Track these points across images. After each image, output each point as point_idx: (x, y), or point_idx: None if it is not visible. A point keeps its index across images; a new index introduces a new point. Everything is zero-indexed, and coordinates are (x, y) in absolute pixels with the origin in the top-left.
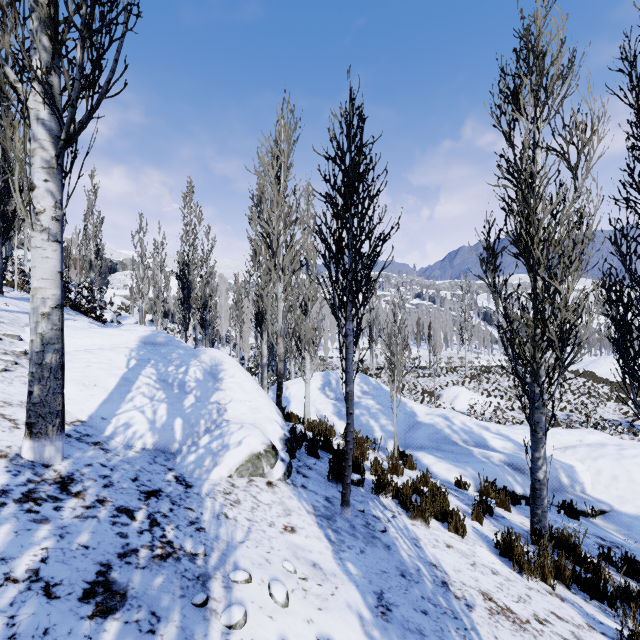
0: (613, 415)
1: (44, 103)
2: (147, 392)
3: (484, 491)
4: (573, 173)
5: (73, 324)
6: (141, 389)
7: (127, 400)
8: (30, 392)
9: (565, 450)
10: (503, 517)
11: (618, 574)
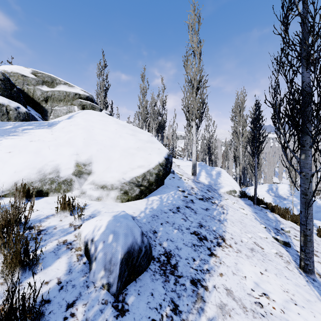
0: None
1: (195, 124)
2: (204, 174)
3: None
4: None
5: (178, 160)
6: (203, 174)
7: (201, 175)
8: (192, 168)
9: None
10: None
11: None
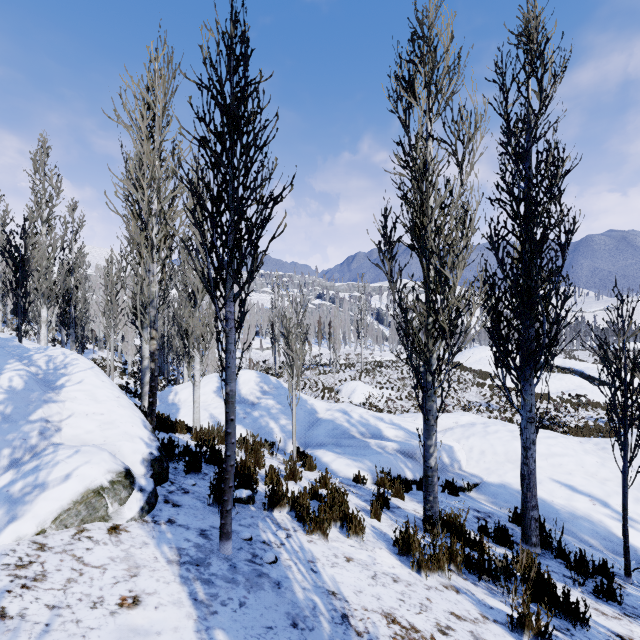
0: (476, 398)
1: None
2: None
3: (380, 482)
4: (460, 167)
5: None
6: None
7: None
8: None
9: (445, 432)
10: (398, 507)
11: (494, 544)
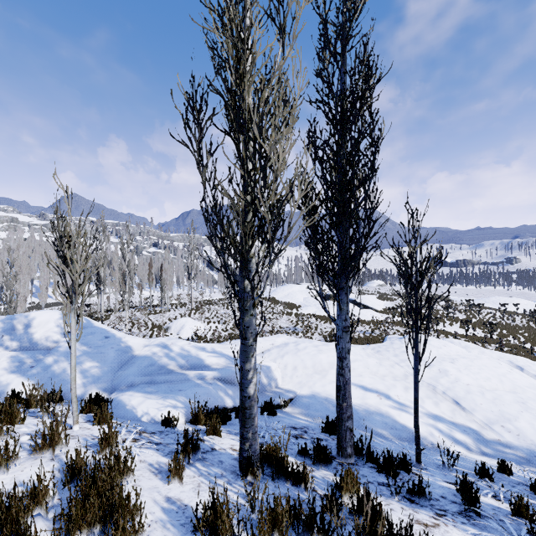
0: (286, 324)
1: None
2: None
3: (196, 419)
4: (282, 31)
5: None
6: None
7: None
8: None
9: (263, 354)
10: (213, 449)
11: (314, 467)
